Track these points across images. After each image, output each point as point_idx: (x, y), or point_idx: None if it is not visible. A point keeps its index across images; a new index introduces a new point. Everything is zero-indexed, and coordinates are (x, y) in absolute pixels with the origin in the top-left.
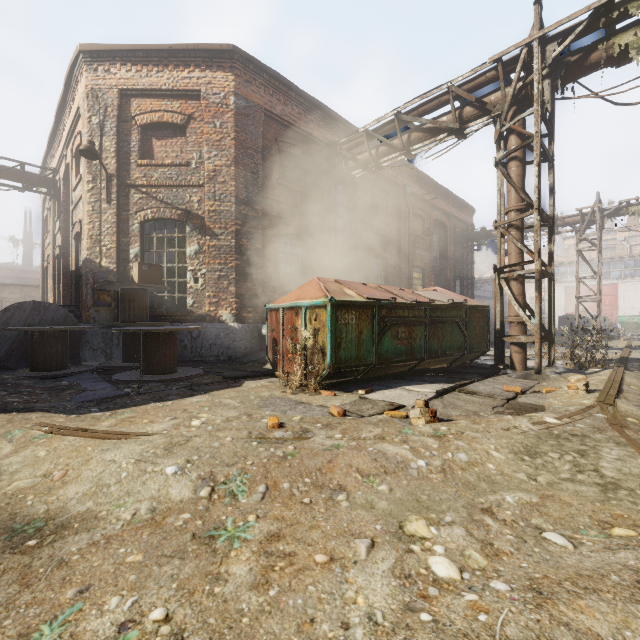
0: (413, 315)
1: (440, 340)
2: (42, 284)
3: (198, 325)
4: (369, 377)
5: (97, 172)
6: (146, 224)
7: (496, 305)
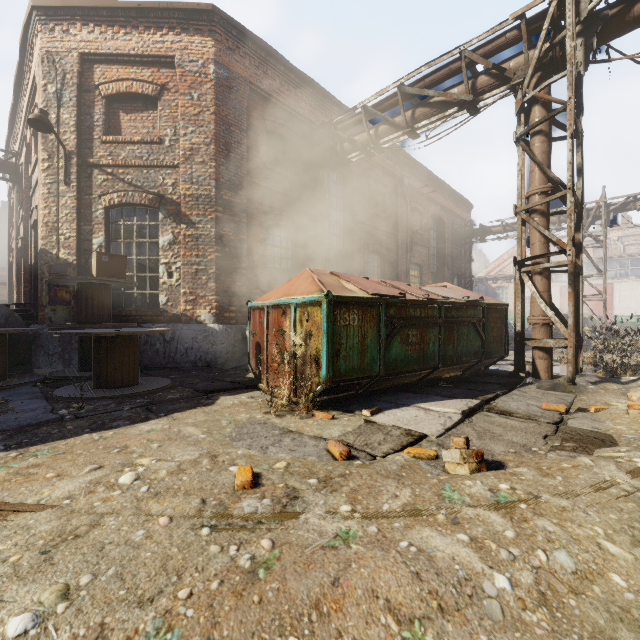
0: (426, 315)
1: (455, 344)
2: (8, 281)
3: (172, 326)
4: (373, 390)
5: (54, 149)
6: (112, 210)
7: (517, 303)
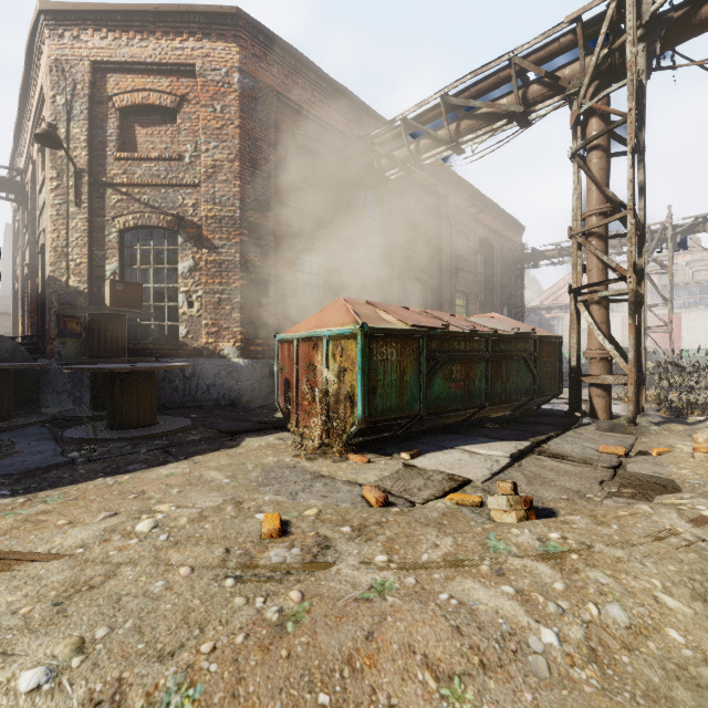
0: (471, 348)
1: (504, 381)
2: (13, 311)
3: (193, 361)
4: (413, 431)
5: (63, 166)
6: (127, 233)
7: (572, 336)
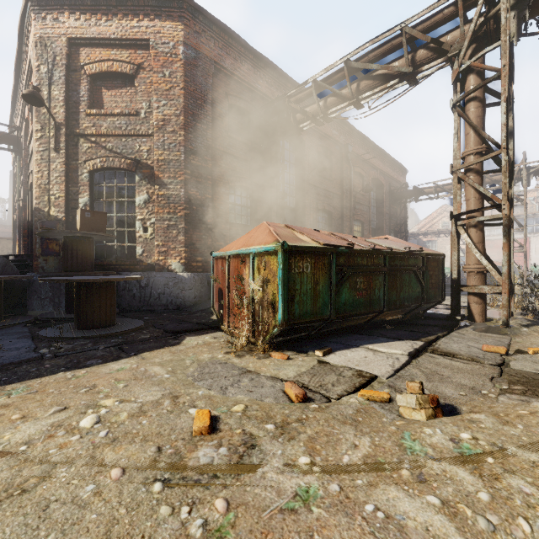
0: (372, 263)
1: (398, 290)
2: (13, 236)
3: (147, 274)
4: (324, 332)
5: (46, 121)
6: (96, 173)
7: (453, 253)
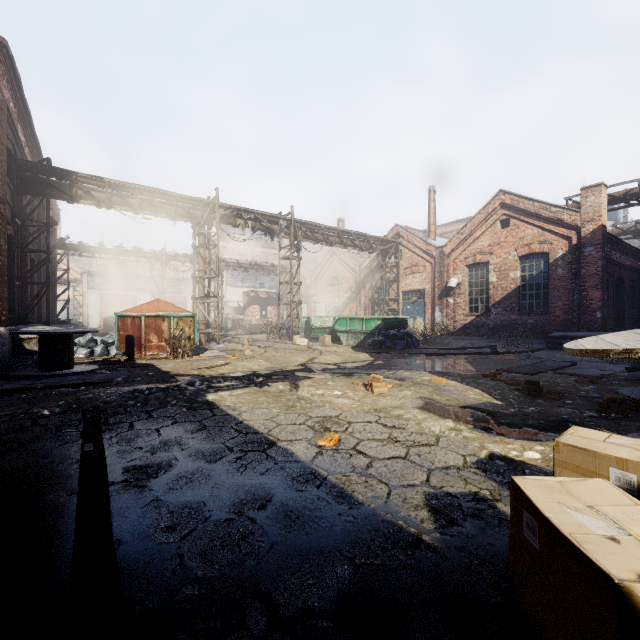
0: None
1: None
2: None
3: None
4: None
5: None
6: None
7: None
